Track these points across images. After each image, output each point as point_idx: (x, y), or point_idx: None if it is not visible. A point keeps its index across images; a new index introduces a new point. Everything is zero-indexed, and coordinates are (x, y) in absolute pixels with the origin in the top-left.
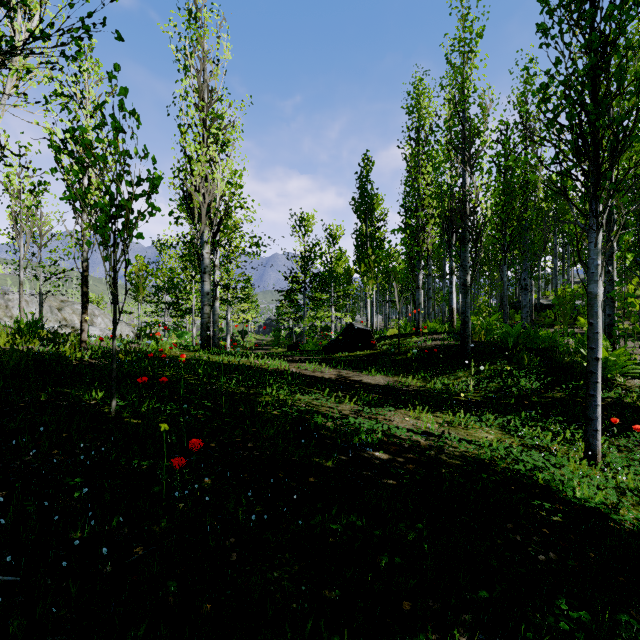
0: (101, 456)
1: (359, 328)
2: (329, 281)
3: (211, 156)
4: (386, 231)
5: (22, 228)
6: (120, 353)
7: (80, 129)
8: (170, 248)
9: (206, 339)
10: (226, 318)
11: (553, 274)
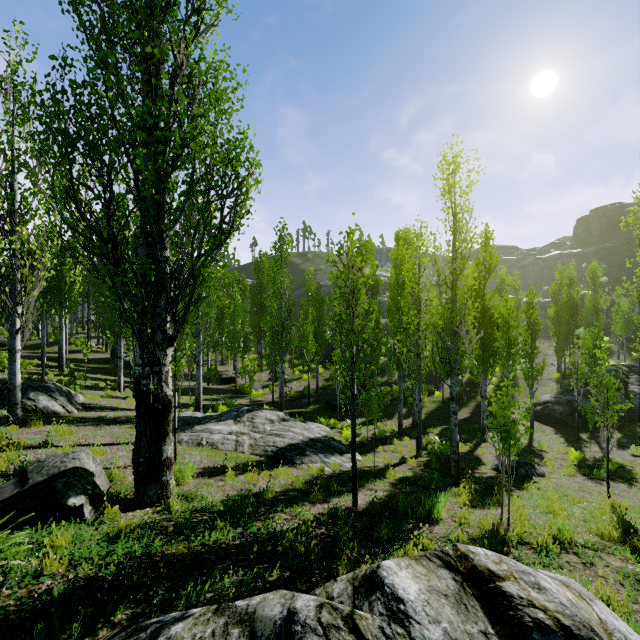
0: None
1: (4, 340)
2: None
3: None
4: None
5: None
6: None
7: None
8: None
9: None
10: None
11: None
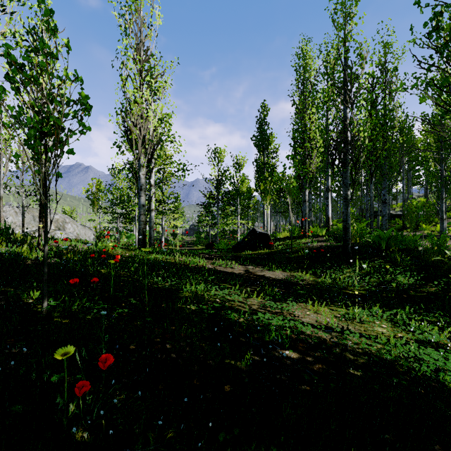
0: (10, 369)
1: (260, 232)
2: (236, 197)
3: (145, 98)
4: (277, 161)
5: (2, 156)
6: (69, 253)
7: (5, 46)
8: (118, 172)
9: (142, 241)
10: (161, 224)
11: (397, 192)
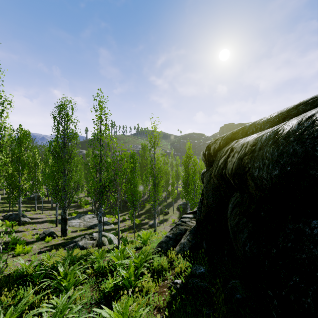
0: None
1: None
2: None
3: None
4: None
5: None
6: None
7: None
8: None
9: None
10: None
11: None
